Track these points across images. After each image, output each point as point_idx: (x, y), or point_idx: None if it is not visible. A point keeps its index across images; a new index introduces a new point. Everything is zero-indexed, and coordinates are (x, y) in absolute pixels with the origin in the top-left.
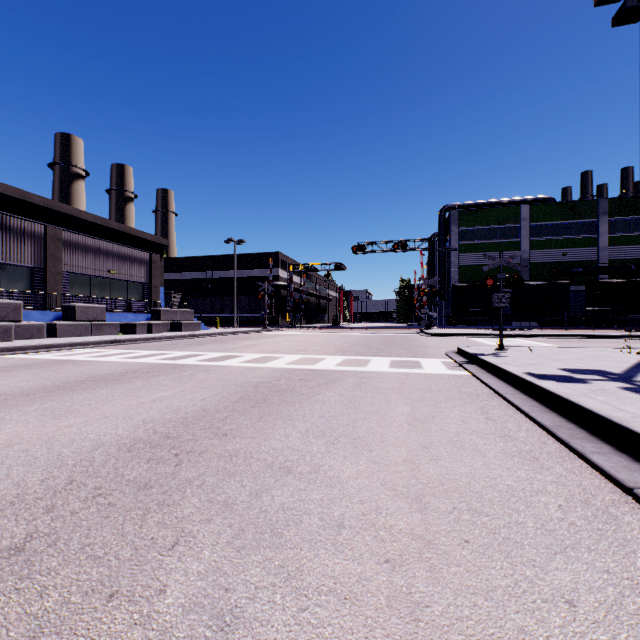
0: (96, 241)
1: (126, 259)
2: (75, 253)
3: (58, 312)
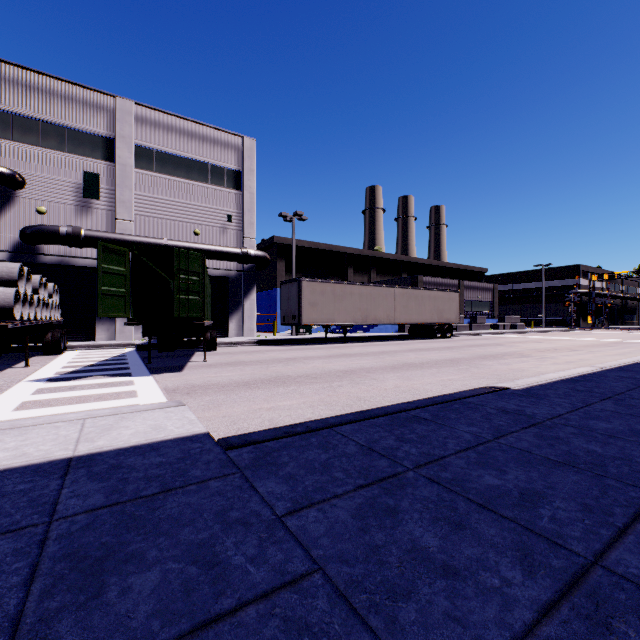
0: (473, 283)
1: (483, 290)
2: (466, 291)
3: (468, 319)
